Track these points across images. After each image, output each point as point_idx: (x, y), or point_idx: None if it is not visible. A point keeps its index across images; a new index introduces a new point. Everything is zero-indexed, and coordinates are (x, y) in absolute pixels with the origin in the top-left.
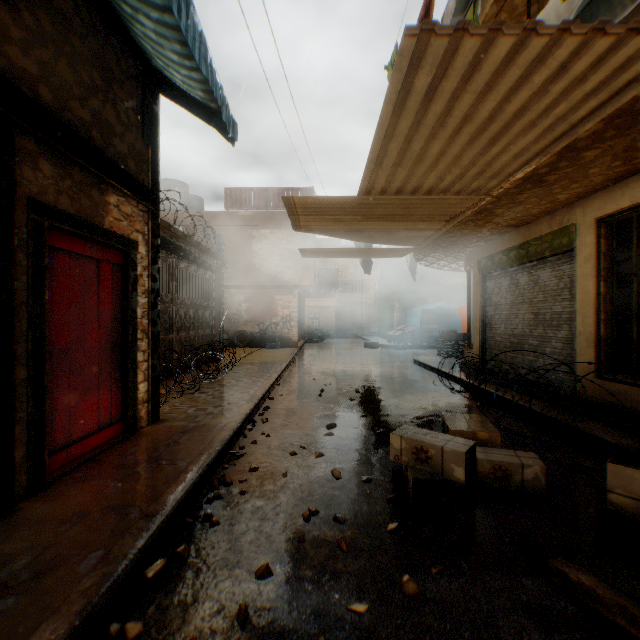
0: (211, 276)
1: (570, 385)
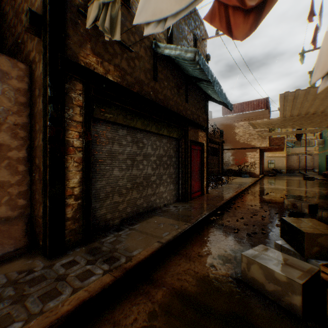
0: (218, 147)
1: None
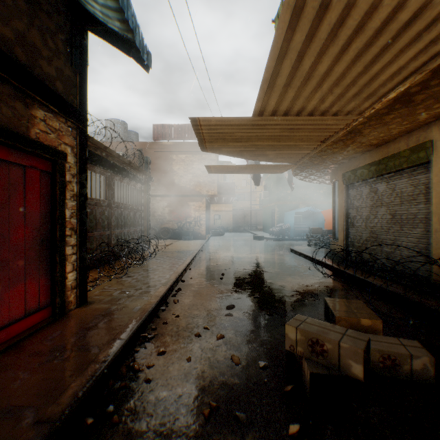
0: (141, 187)
1: (425, 273)
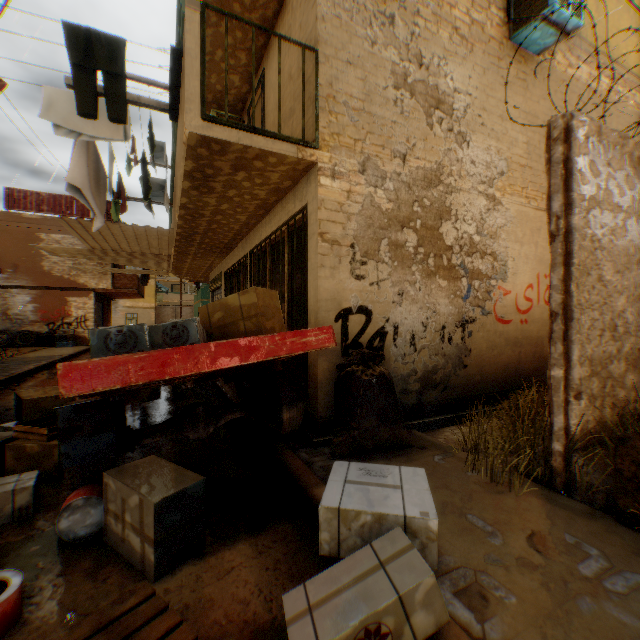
0: None
1: None
